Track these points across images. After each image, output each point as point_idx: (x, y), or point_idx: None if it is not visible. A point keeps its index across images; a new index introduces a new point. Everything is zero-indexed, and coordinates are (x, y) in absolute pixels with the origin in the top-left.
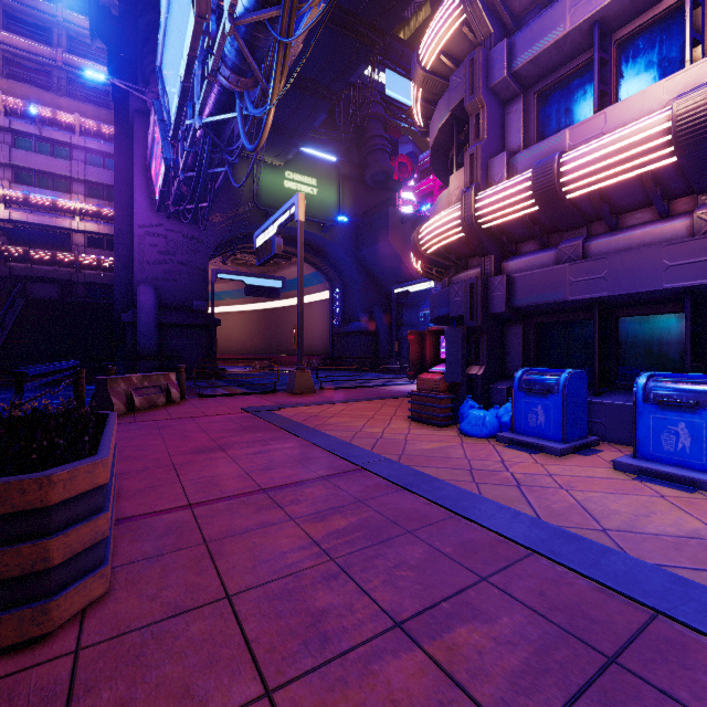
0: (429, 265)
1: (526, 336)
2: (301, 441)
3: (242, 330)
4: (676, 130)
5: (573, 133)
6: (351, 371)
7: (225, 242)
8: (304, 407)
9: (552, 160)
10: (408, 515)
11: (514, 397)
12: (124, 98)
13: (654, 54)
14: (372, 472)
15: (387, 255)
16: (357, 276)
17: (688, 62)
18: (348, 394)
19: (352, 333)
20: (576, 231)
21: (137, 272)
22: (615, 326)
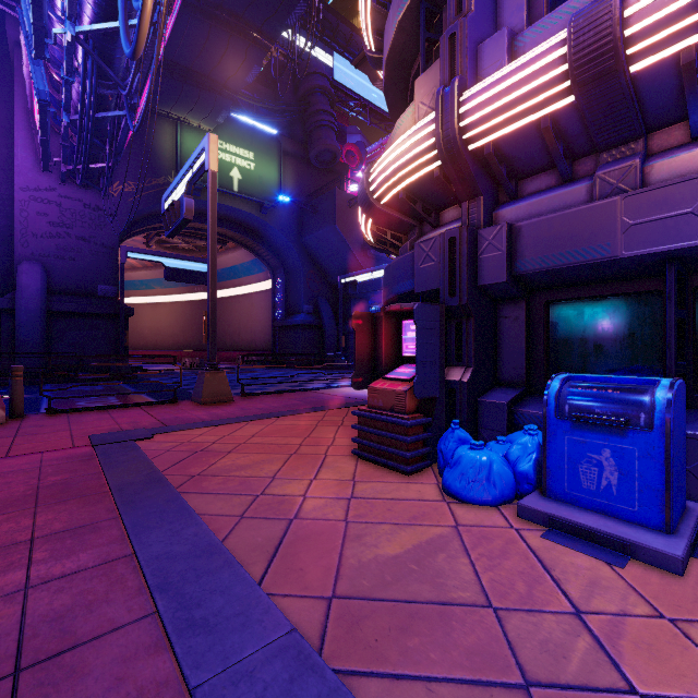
0: (382, 227)
1: (531, 321)
2: (115, 541)
3: (174, 323)
4: None
5: None
6: (294, 368)
7: (144, 218)
8: (198, 429)
9: None
10: None
11: (547, 429)
12: (4, 29)
13: None
14: None
15: (333, 242)
16: (301, 264)
17: None
18: (276, 403)
19: (296, 326)
20: (624, 147)
21: (18, 246)
22: (693, 302)
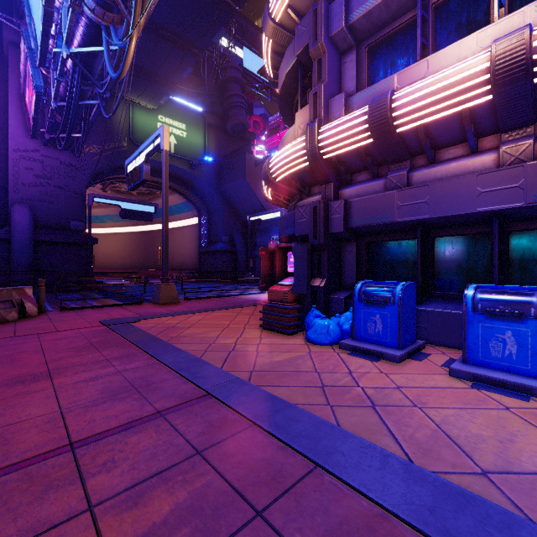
0: (277, 193)
1: (359, 253)
2: (148, 359)
3: (122, 249)
4: (495, 69)
5: (401, 77)
6: (215, 283)
7: (103, 171)
8: (164, 317)
9: (386, 96)
10: (257, 474)
11: (354, 307)
12: None
13: (463, 17)
14: (219, 399)
15: (244, 190)
16: (220, 206)
17: (496, 18)
18: (208, 304)
19: (216, 251)
20: (401, 163)
21: (11, 192)
22: (432, 244)
